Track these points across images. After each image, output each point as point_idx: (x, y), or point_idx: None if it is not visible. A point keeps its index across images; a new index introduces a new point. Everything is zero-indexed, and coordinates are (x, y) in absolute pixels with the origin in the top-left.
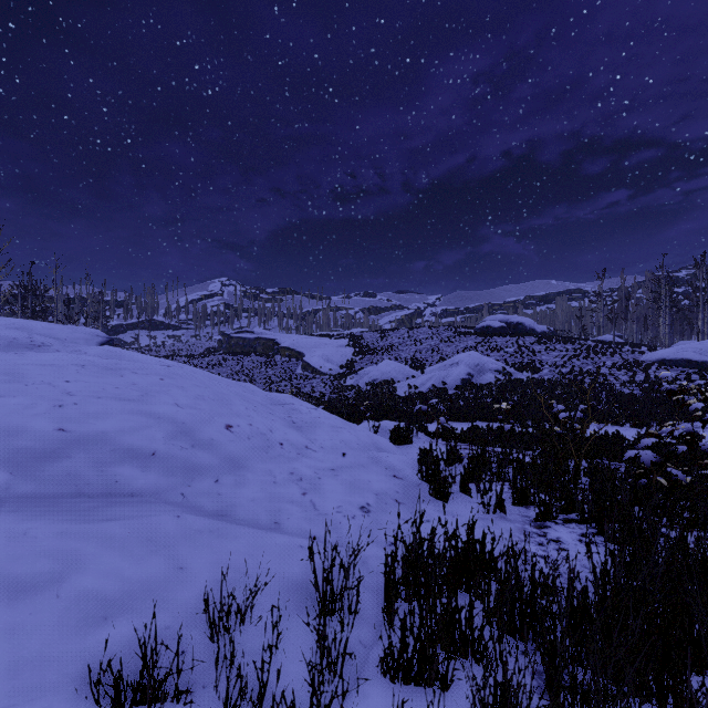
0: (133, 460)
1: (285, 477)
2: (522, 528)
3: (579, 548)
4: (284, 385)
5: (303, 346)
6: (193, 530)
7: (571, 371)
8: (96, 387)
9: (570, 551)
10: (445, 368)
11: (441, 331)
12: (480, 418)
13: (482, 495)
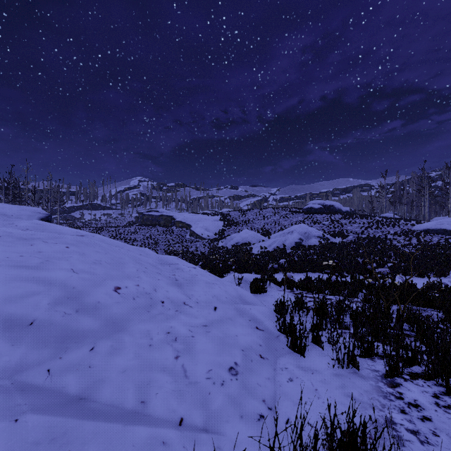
0: (5, 332)
1: (162, 338)
2: (377, 387)
3: (441, 416)
4: (178, 246)
5: (191, 220)
6: (27, 443)
7: (368, 237)
8: (1, 256)
9: (435, 421)
10: (284, 235)
11: (281, 210)
12: (311, 270)
13: (337, 352)
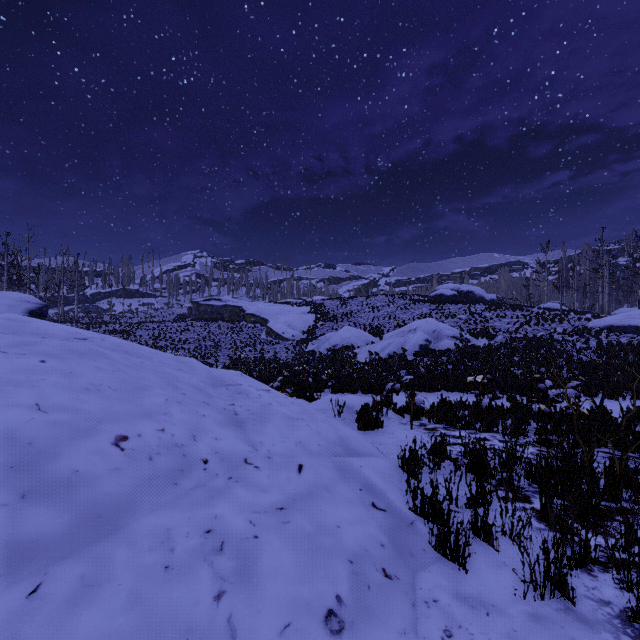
0: None
1: (193, 545)
2: None
3: None
4: (249, 350)
5: (267, 313)
6: None
7: (525, 337)
8: None
9: None
10: (403, 335)
11: (397, 299)
12: (446, 388)
13: (533, 569)
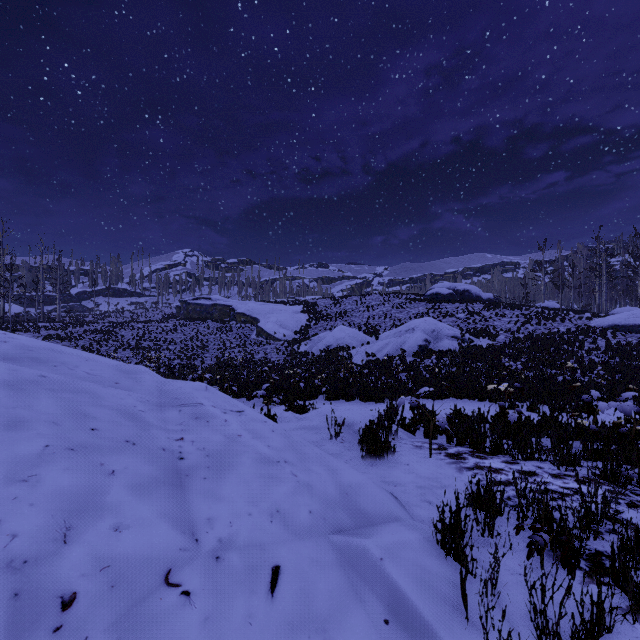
0: None
1: None
2: None
3: None
4: (238, 351)
5: (258, 312)
6: None
7: (528, 337)
8: None
9: None
10: (400, 334)
11: (392, 298)
12: (454, 394)
13: None
